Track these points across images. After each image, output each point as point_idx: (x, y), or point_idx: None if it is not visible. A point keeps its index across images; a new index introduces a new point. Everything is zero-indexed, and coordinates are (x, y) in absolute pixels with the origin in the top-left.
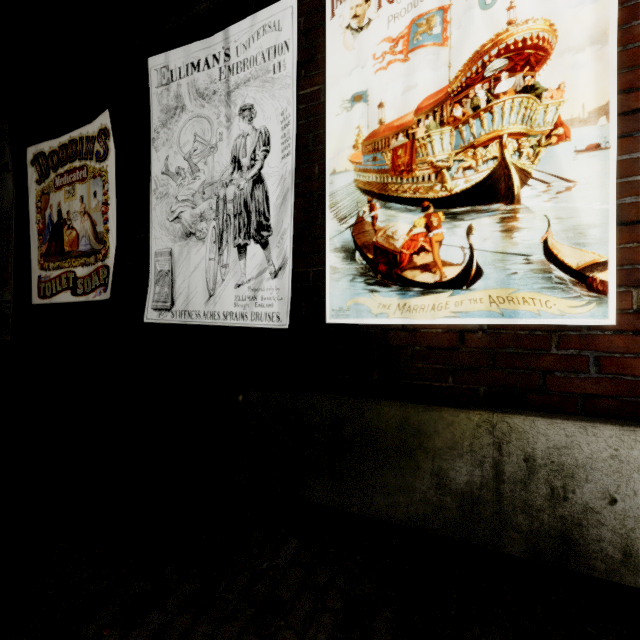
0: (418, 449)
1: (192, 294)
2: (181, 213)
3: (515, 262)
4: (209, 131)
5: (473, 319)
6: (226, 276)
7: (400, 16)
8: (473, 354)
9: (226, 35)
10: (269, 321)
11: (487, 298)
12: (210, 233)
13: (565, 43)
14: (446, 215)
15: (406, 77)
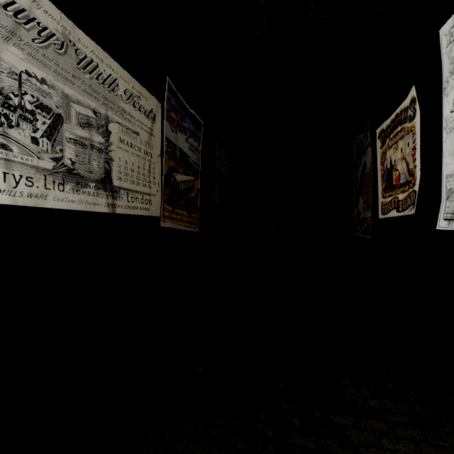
0: None
1: None
2: None
3: None
4: None
5: None
6: None
7: None
8: None
9: None
10: None
11: None
12: None
13: None
14: None
15: None
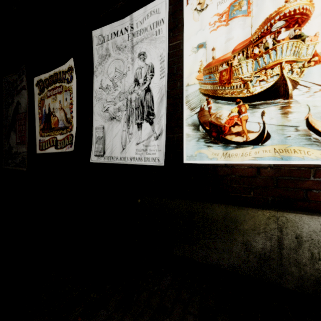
0: (234, 229)
1: (114, 148)
2: (108, 108)
3: (289, 130)
4: (122, 66)
5: (265, 161)
6: (131, 139)
7: (224, 2)
8: (265, 180)
9: (131, 17)
10: (153, 162)
11: (273, 150)
12: (123, 117)
13: (319, 10)
14: (249, 106)
15: (227, 34)
